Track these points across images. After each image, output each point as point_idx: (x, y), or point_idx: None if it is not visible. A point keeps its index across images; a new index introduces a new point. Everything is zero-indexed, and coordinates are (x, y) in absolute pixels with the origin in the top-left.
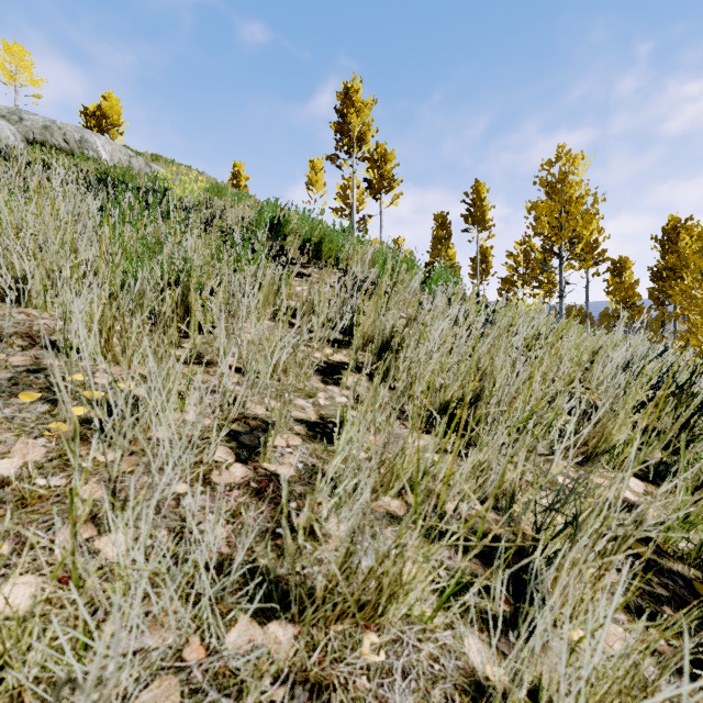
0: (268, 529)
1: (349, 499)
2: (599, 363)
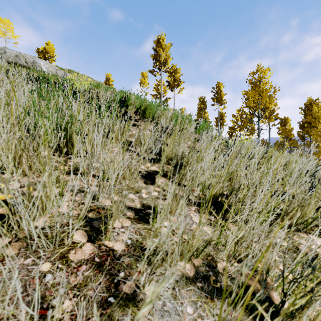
0: (102, 299)
1: (159, 267)
2: (295, 172)
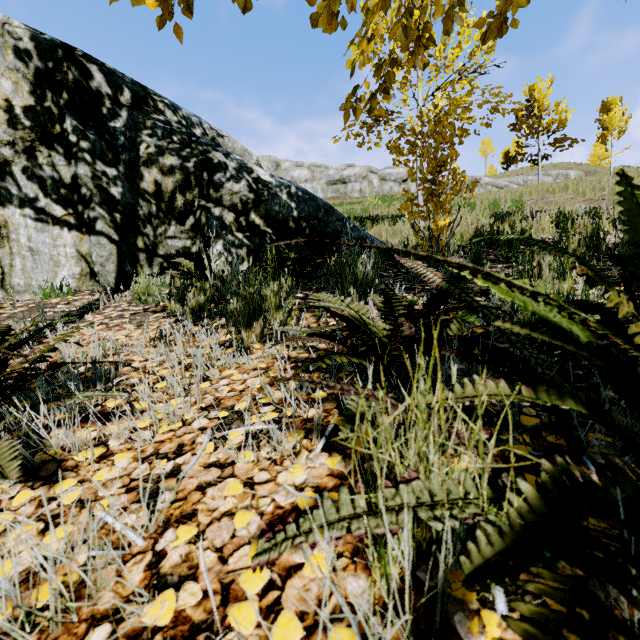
0: None
1: None
2: None
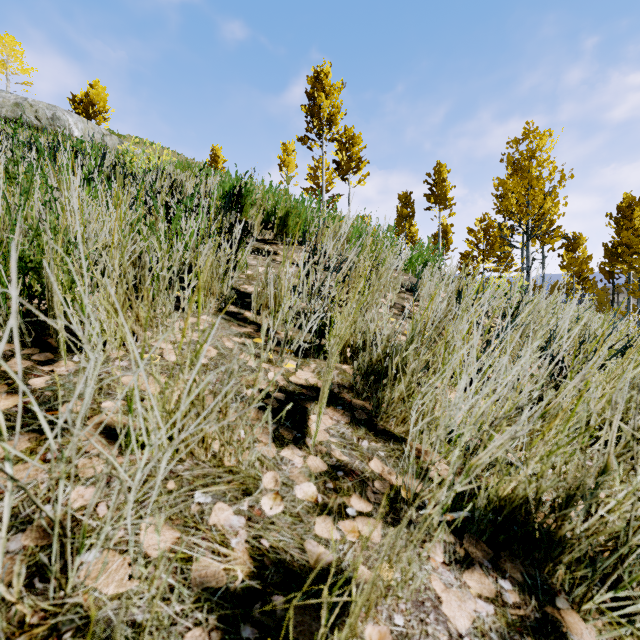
0: None
1: None
2: None
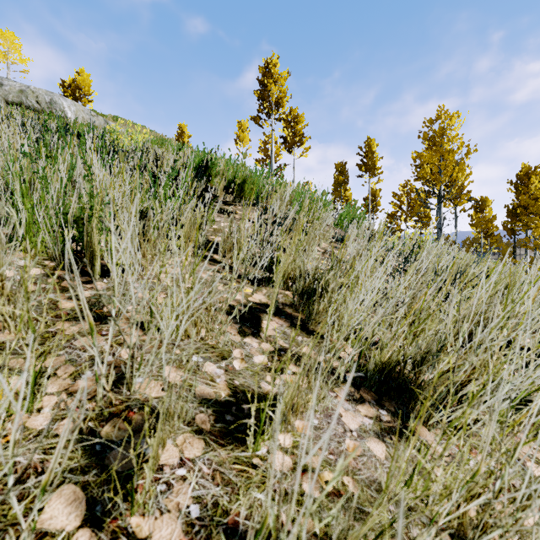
0: None
1: None
2: None
